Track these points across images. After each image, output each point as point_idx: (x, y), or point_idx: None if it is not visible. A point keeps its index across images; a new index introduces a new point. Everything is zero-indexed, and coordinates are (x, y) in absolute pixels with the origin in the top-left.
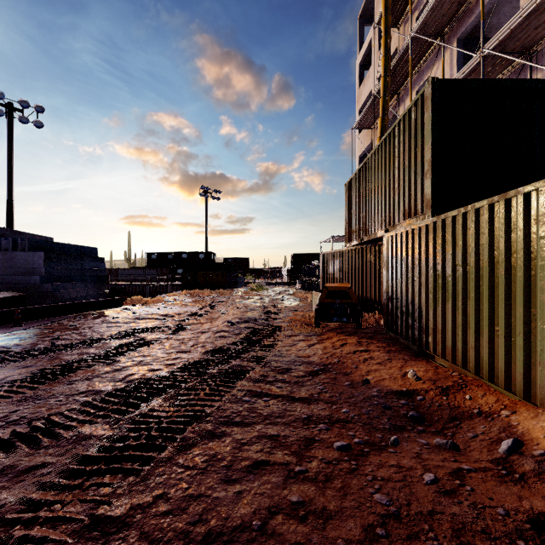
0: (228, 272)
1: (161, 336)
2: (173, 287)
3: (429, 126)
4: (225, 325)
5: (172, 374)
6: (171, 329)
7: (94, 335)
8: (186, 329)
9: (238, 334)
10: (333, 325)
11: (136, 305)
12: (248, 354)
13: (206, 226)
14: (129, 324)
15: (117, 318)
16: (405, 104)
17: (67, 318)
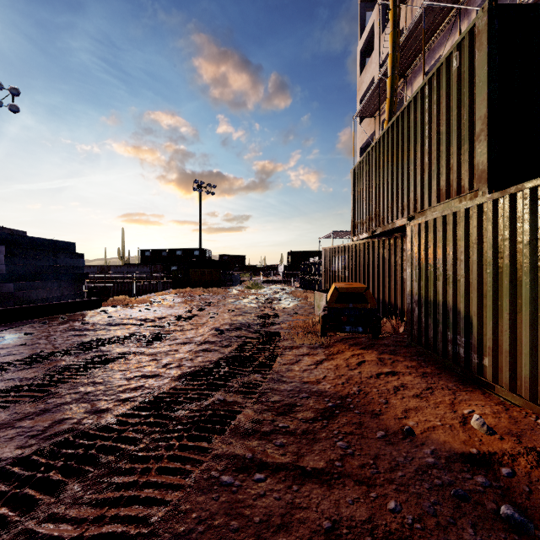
0: (223, 269)
1: (129, 350)
2: (167, 285)
3: (484, 69)
4: (211, 334)
5: (120, 421)
6: (145, 340)
7: (48, 347)
8: (164, 339)
9: (226, 346)
10: (342, 334)
11: (117, 306)
12: (236, 381)
13: (200, 222)
14: (97, 332)
15: (85, 323)
16: (413, 87)
17: (30, 324)
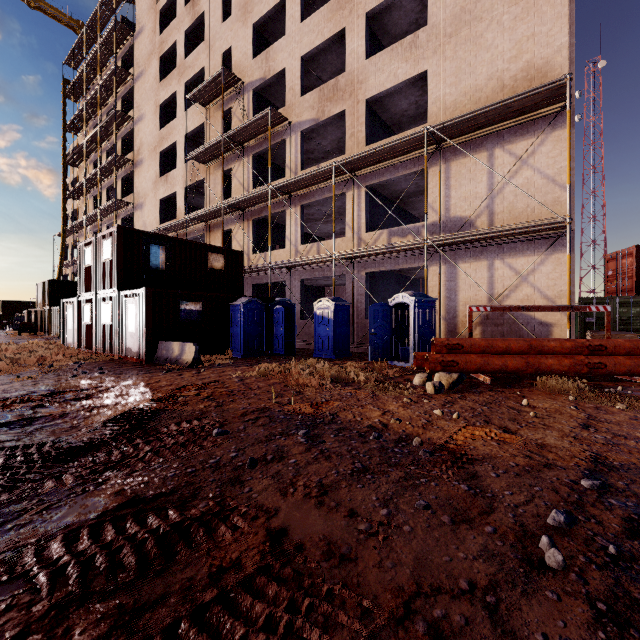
0: None
1: None
2: None
3: (49, 288)
4: None
5: None
6: None
7: None
8: None
9: None
10: (26, 335)
11: None
12: None
13: None
14: None
15: None
16: (81, 239)
17: None
